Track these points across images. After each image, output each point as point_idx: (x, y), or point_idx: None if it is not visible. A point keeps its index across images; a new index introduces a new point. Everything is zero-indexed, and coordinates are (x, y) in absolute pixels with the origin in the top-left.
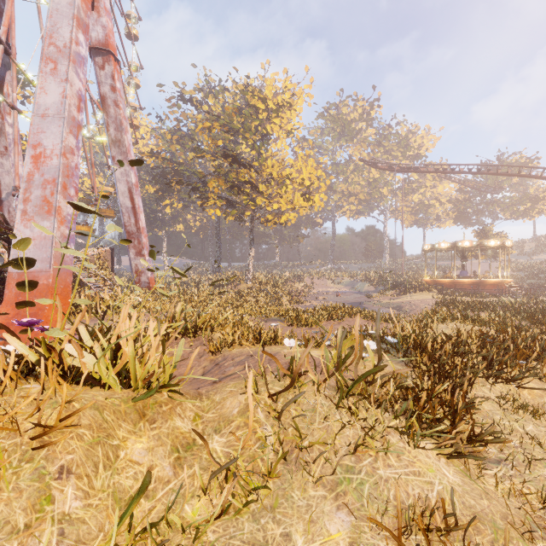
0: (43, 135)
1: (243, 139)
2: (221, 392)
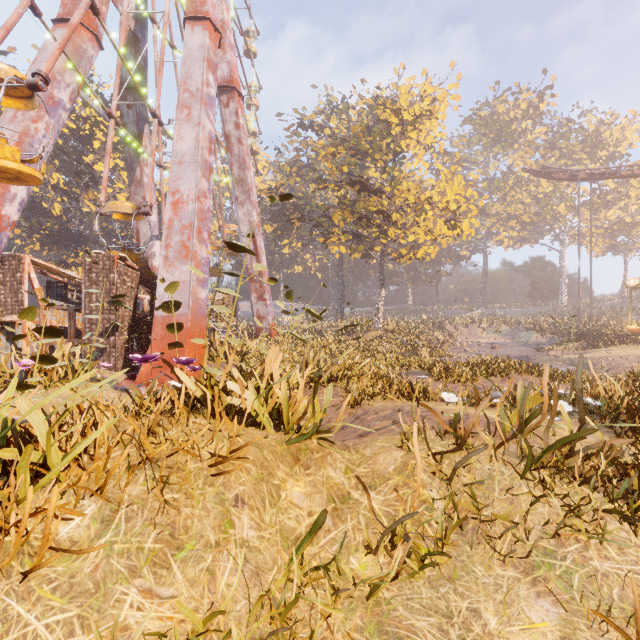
0: (180, 181)
1: (372, 162)
2: (371, 447)
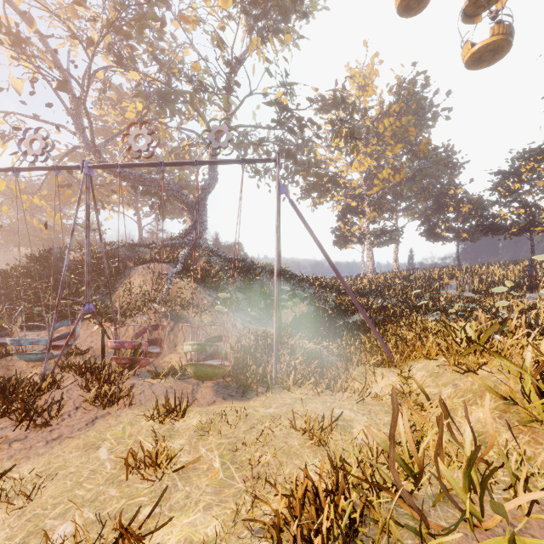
0: None
1: None
2: None
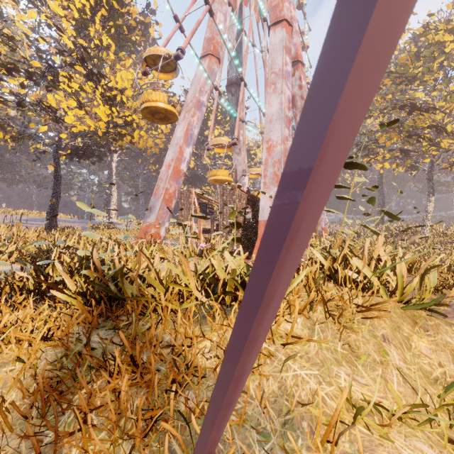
0: (271, 133)
1: (420, 84)
2: None
